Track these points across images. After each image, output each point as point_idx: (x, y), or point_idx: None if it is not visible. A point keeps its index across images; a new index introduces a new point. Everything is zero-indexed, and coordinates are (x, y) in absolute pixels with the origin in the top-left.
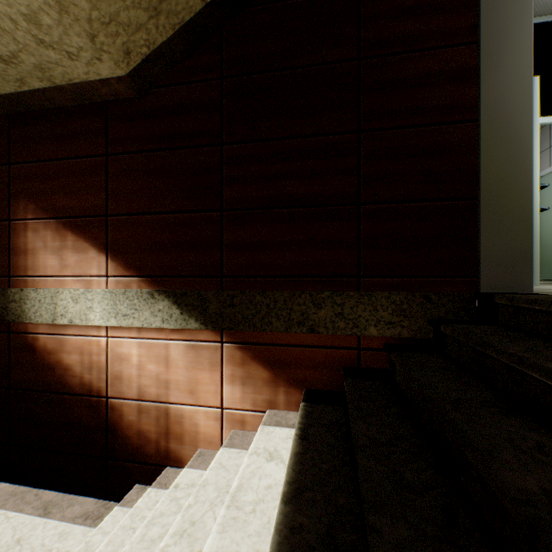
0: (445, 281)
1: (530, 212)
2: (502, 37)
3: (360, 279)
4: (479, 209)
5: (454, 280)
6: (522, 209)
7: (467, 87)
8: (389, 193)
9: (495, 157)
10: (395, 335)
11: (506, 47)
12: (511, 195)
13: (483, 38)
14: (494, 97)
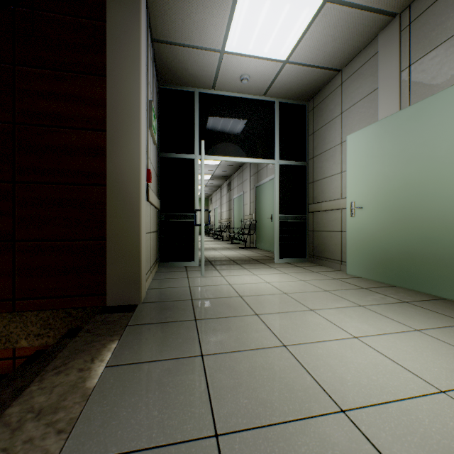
0: (85, 298)
1: (139, 251)
2: (122, 132)
3: (16, 301)
4: (107, 247)
5: (92, 297)
6: (134, 248)
7: (101, 161)
8: (41, 233)
9: (117, 213)
10: (43, 344)
11: (124, 139)
12: (127, 239)
13: (109, 129)
14: (117, 172)
